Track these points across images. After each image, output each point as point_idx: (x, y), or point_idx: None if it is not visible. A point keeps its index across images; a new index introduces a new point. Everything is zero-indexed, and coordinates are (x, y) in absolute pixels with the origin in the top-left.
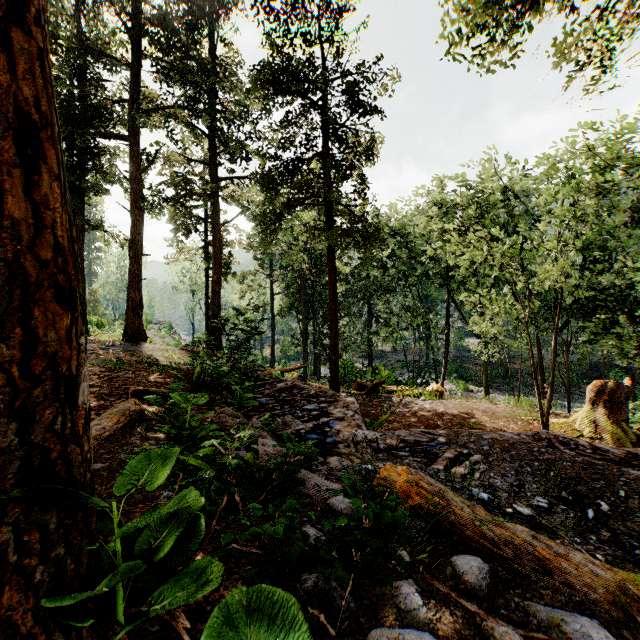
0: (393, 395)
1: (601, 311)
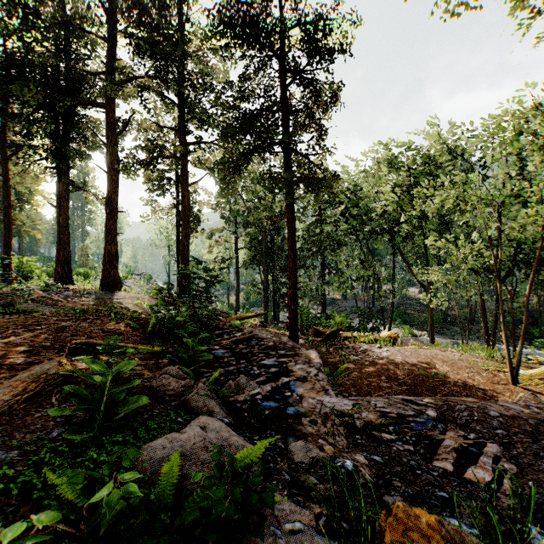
0: (349, 341)
1: None
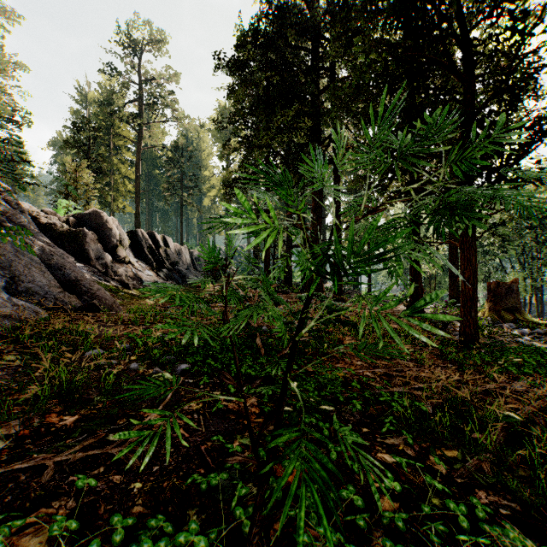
0: None
1: None
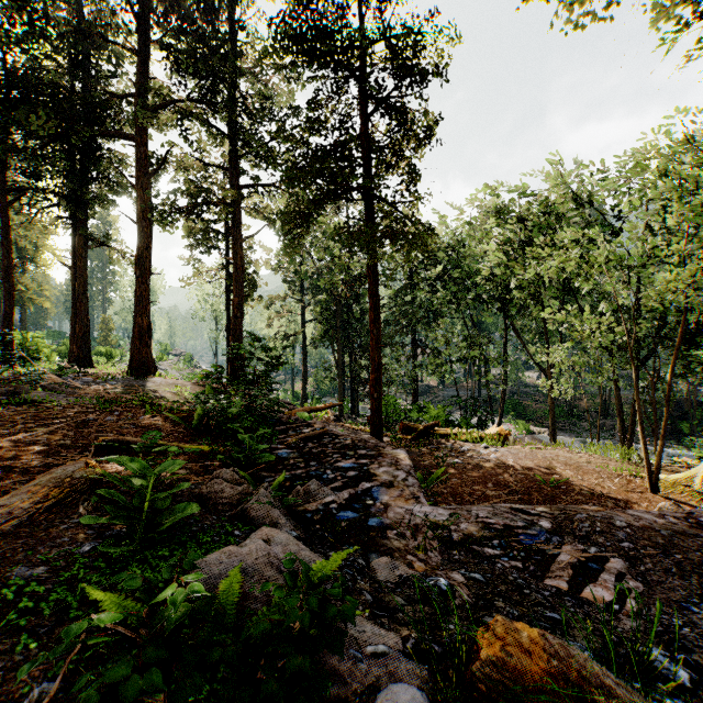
0: (447, 440)
1: (700, 338)
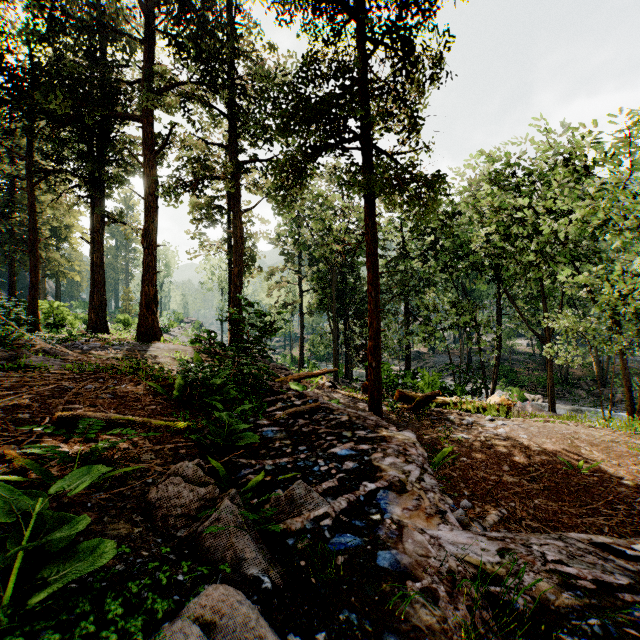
0: (447, 410)
1: None
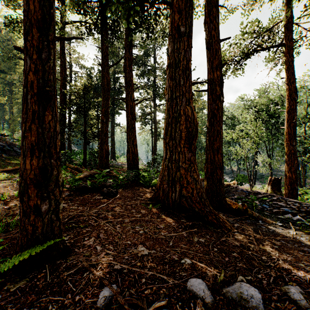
0: None
1: None
